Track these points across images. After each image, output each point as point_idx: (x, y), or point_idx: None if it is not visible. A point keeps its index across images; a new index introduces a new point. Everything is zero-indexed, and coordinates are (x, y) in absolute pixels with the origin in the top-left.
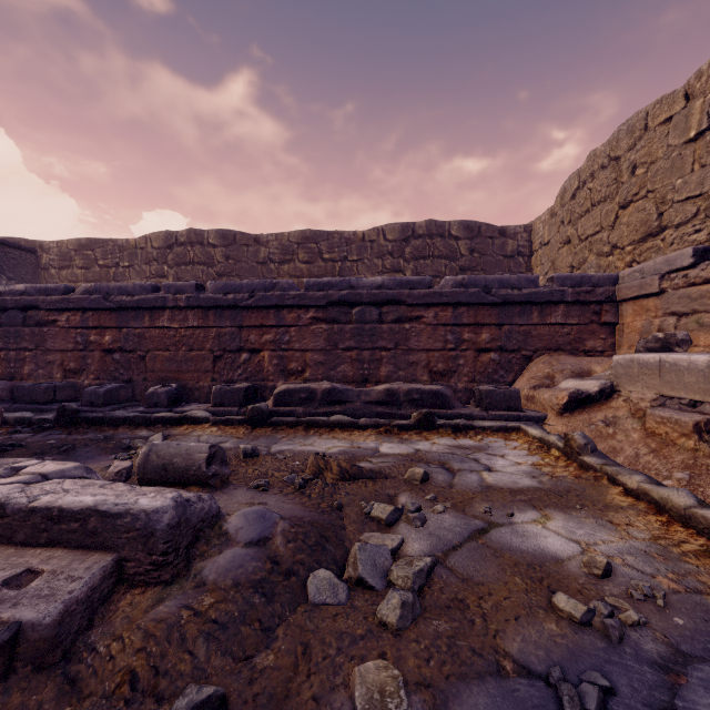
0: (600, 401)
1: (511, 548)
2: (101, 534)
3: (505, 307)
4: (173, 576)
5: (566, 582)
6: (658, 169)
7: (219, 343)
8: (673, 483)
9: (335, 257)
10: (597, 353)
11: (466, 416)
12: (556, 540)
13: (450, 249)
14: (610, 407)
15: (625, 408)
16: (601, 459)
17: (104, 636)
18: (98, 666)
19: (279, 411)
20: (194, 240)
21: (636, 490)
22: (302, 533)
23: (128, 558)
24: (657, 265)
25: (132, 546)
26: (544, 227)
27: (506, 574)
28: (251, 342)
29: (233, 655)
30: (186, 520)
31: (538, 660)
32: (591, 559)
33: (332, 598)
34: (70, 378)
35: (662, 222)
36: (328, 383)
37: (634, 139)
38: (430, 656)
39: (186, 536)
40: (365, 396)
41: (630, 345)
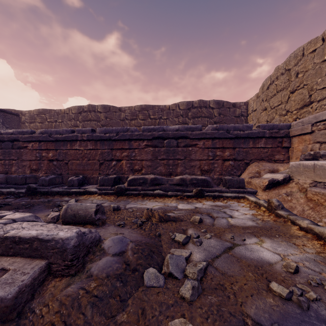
0: (284, 184)
1: (246, 257)
2: (39, 250)
3: (236, 140)
4: (76, 271)
5: (275, 276)
6: (309, 74)
7: (102, 156)
8: (323, 224)
9: (156, 117)
10: (280, 161)
11: (218, 191)
12: (268, 253)
13: (210, 113)
14: (288, 187)
15: (296, 187)
16: (287, 212)
17: (39, 303)
18: (35, 320)
19: (130, 188)
20: (91, 109)
21: (306, 228)
22: (141, 249)
23: (53, 262)
24: (310, 119)
25: (55, 256)
26: (253, 103)
27: (244, 271)
28: (117, 156)
29: (105, 314)
30: (83, 243)
31: (265, 319)
32: (288, 264)
33: (156, 283)
34: (33, 173)
35: (311, 99)
36: (153, 175)
37: (297, 60)
38: (208, 316)
39: (83, 251)
40: (170, 181)
41: (296, 157)
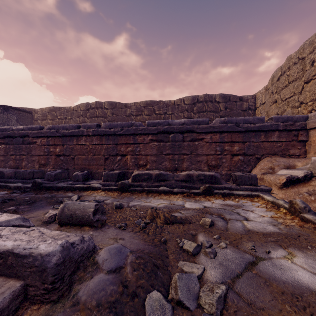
0: (304, 181)
1: (276, 279)
2: (15, 267)
3: (246, 133)
4: (59, 296)
5: None
6: None
7: (107, 151)
8: None
9: (161, 113)
10: (296, 156)
11: (228, 188)
12: (304, 273)
13: (215, 107)
14: (310, 185)
15: None
16: None
17: None
18: None
19: (134, 184)
20: (98, 106)
21: None
22: (142, 263)
23: (30, 284)
24: None
25: (33, 277)
26: (262, 96)
27: (278, 301)
28: (121, 151)
29: None
30: (70, 258)
31: None
32: None
33: None
34: (42, 168)
35: None
36: (158, 171)
37: (313, 47)
38: None
39: (70, 268)
40: (176, 177)
41: (315, 152)
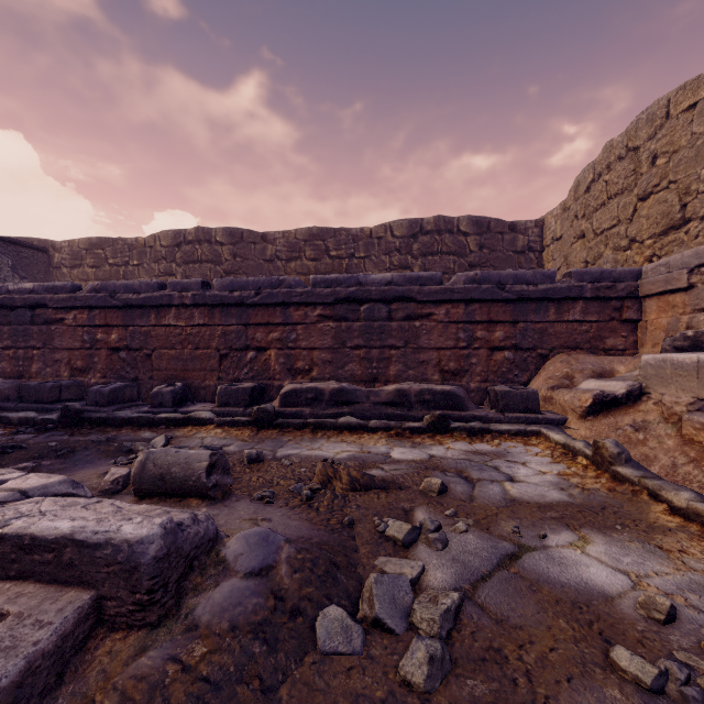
0: (627, 403)
1: (550, 580)
2: (78, 567)
3: (520, 304)
4: (160, 617)
5: (621, 629)
6: (681, 158)
7: (225, 341)
8: None
9: (342, 254)
10: (618, 351)
11: (481, 418)
12: (600, 570)
13: (459, 245)
14: (639, 411)
15: (655, 412)
16: (638, 471)
17: (75, 697)
18: None
19: (285, 411)
20: (202, 238)
21: (685, 510)
22: (309, 559)
23: (108, 596)
24: (685, 258)
25: (113, 582)
26: (556, 222)
27: (548, 615)
28: (257, 340)
29: None
30: (177, 549)
31: None
32: (650, 600)
33: (345, 645)
34: (77, 377)
35: (686, 214)
36: (336, 383)
37: (654, 127)
38: None
39: (177, 567)
40: (374, 397)
41: (654, 343)
